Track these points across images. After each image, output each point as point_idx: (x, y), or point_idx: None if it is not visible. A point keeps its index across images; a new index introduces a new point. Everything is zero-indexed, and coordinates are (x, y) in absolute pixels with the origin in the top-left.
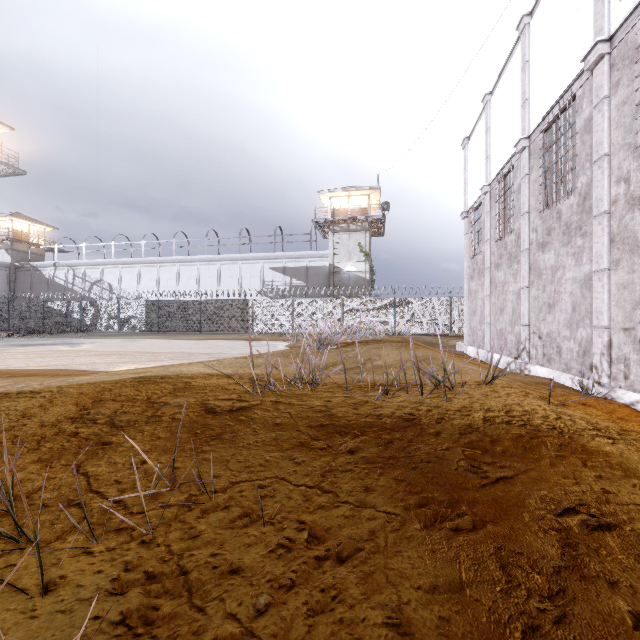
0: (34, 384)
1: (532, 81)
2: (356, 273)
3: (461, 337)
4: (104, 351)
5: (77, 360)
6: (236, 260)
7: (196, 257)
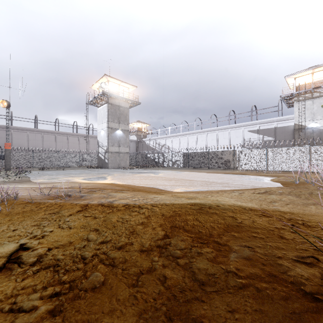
0: (140, 199)
1: None
2: (319, 128)
3: None
4: (168, 177)
5: (158, 182)
6: (227, 129)
7: (205, 129)
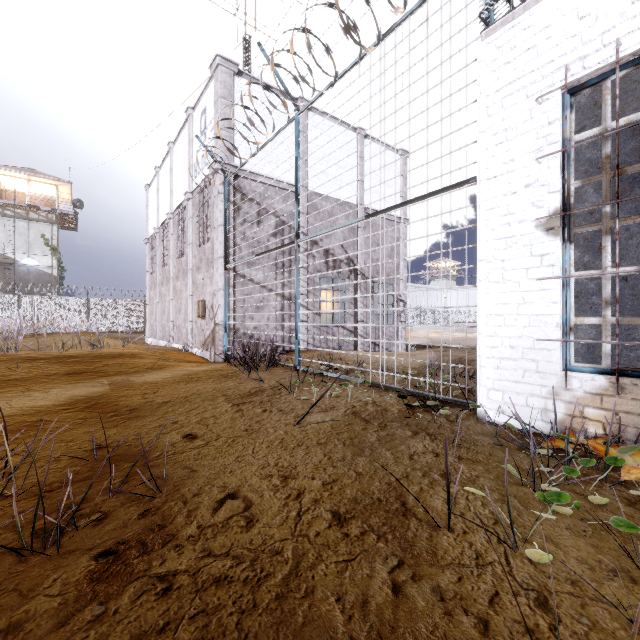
0: None
1: (174, 182)
2: (39, 267)
3: None
4: None
5: None
6: None
7: None
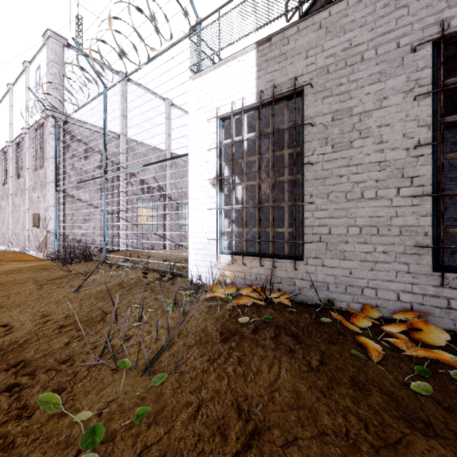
0: None
1: (14, 117)
2: None
3: None
4: None
5: None
6: None
7: None
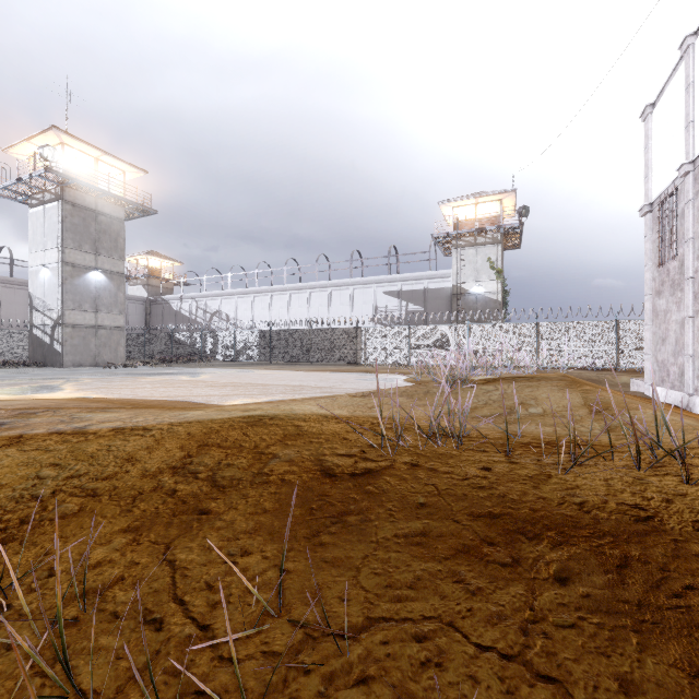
0: (150, 418)
1: None
2: (485, 294)
3: (633, 372)
4: (219, 382)
5: (194, 391)
6: (347, 285)
7: (307, 284)
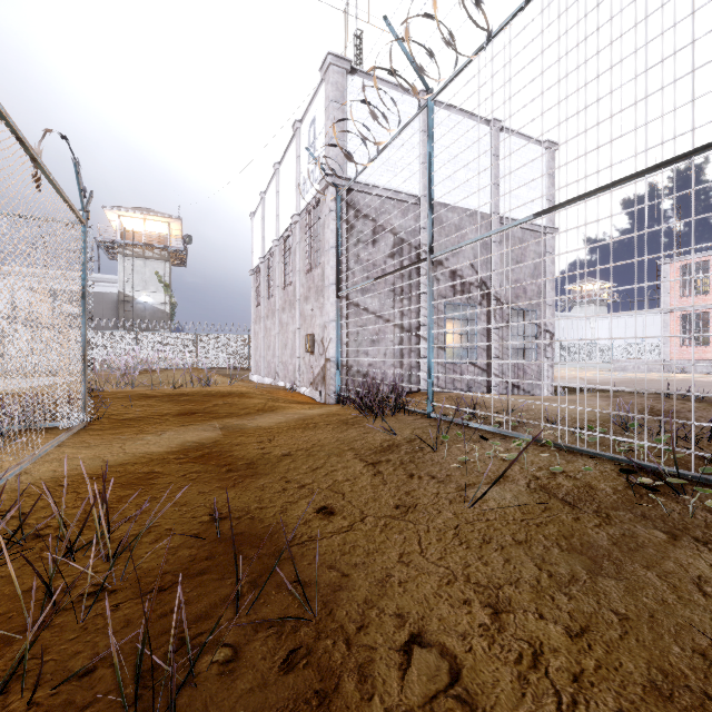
0: None
1: (280, 206)
2: (154, 304)
3: None
4: None
5: None
6: None
7: None
